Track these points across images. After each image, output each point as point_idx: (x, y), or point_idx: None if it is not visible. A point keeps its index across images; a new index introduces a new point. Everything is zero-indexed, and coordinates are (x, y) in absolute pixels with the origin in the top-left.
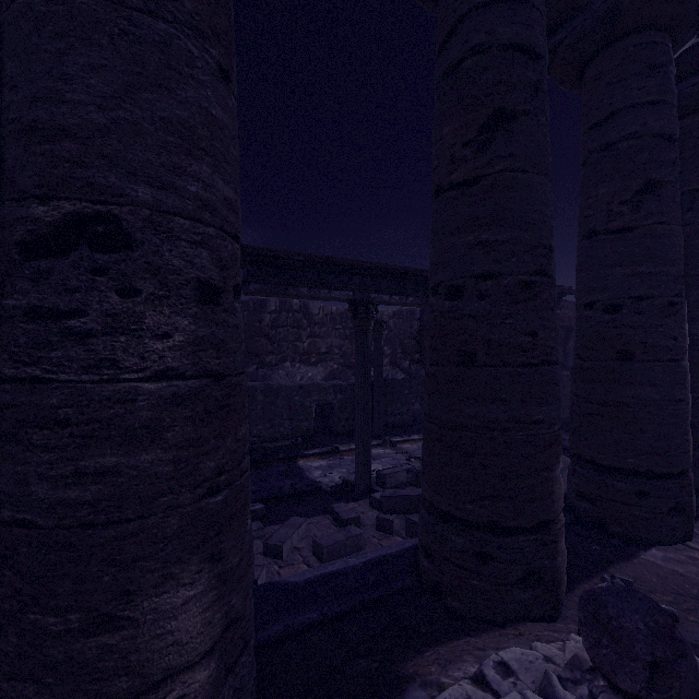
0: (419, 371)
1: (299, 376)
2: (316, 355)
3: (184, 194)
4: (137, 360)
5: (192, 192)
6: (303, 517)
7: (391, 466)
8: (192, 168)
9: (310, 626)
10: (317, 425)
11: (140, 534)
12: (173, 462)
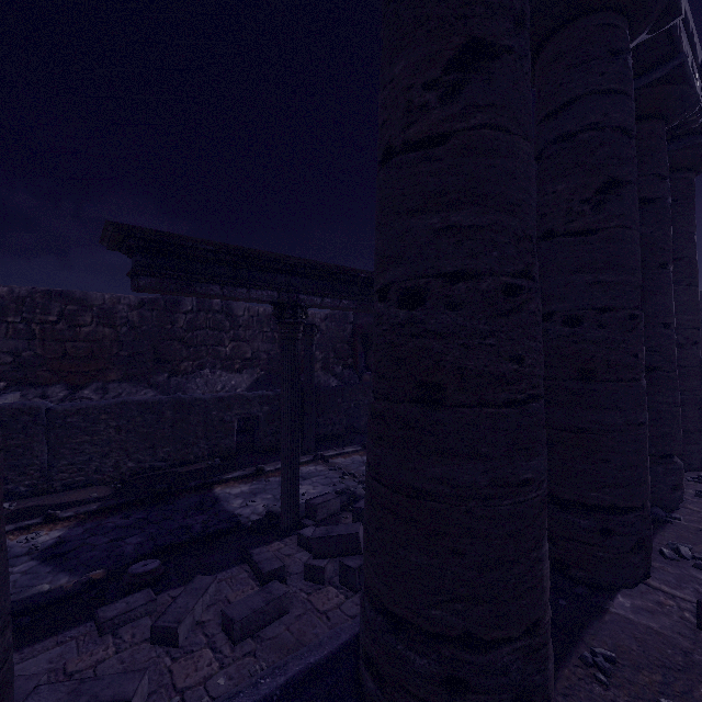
0: (353, 377)
1: (221, 384)
2: (240, 361)
3: None
4: None
5: None
6: (213, 571)
7: (323, 487)
8: None
9: None
10: (240, 440)
11: None
12: None
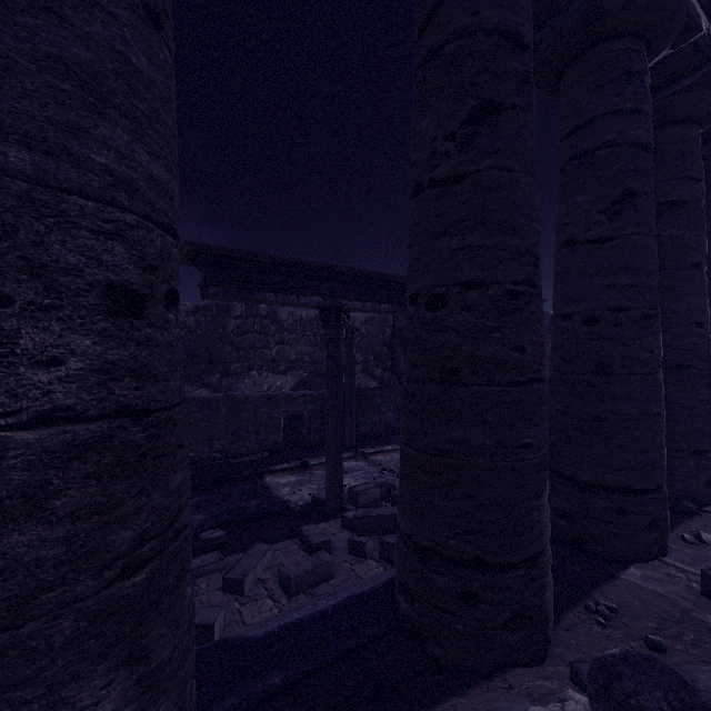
0: (392, 379)
1: (267, 385)
2: (285, 363)
3: (85, 165)
4: (4, 399)
5: (99, 164)
6: (268, 542)
7: (364, 480)
8: (99, 131)
9: (272, 693)
10: (286, 437)
11: (8, 652)
12: (64, 541)
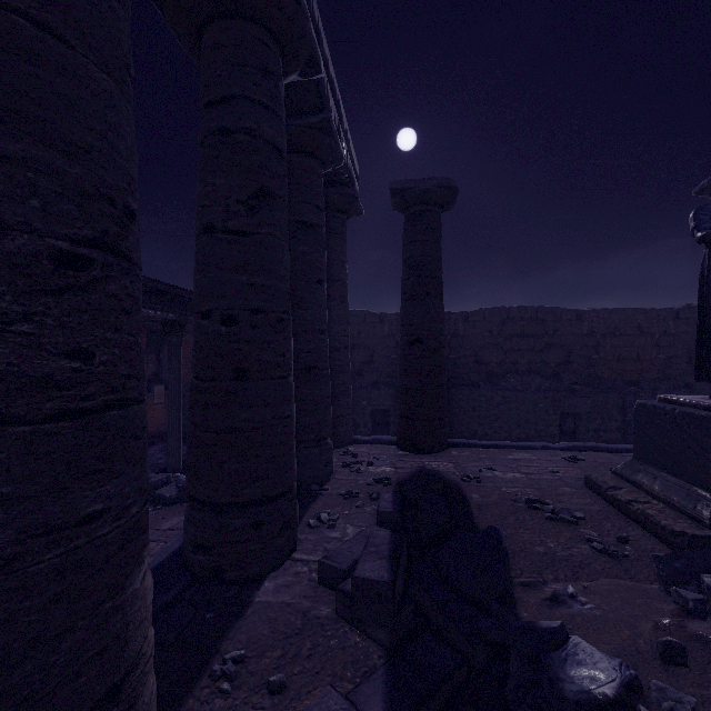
0: None
1: None
2: None
3: None
4: None
5: None
6: None
7: None
8: None
9: None
10: None
11: None
12: None
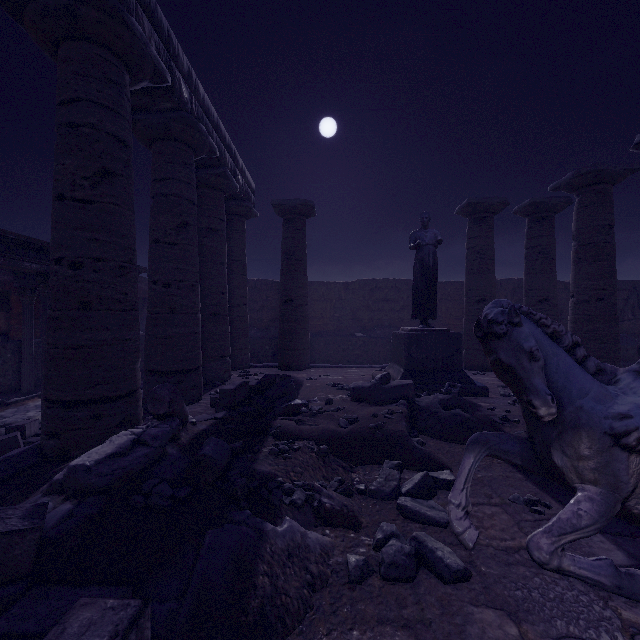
0: None
1: None
2: None
3: None
4: None
5: None
6: None
7: None
8: None
9: None
10: None
11: None
12: None
